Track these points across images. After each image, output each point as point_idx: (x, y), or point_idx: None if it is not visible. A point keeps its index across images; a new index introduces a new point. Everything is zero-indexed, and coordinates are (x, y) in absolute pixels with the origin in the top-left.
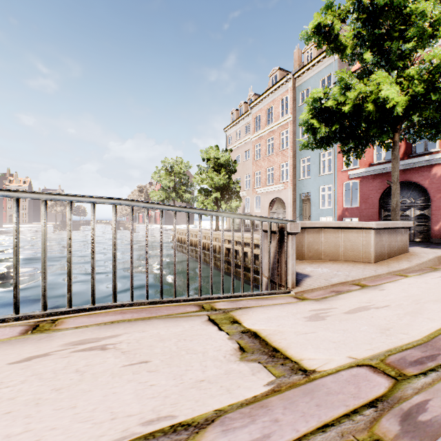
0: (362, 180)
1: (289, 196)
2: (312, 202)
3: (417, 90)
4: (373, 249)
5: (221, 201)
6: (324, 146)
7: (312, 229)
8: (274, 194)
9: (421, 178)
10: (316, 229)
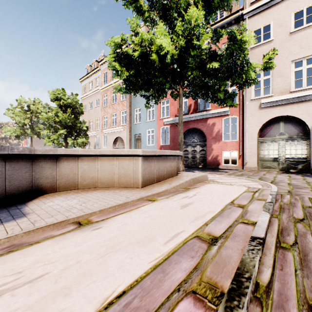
0: (171, 126)
1: (126, 135)
2: (142, 141)
3: (181, 43)
4: (141, 175)
5: (68, 137)
6: (134, 92)
7: (87, 157)
8: (117, 134)
9: (202, 126)
10: (92, 156)
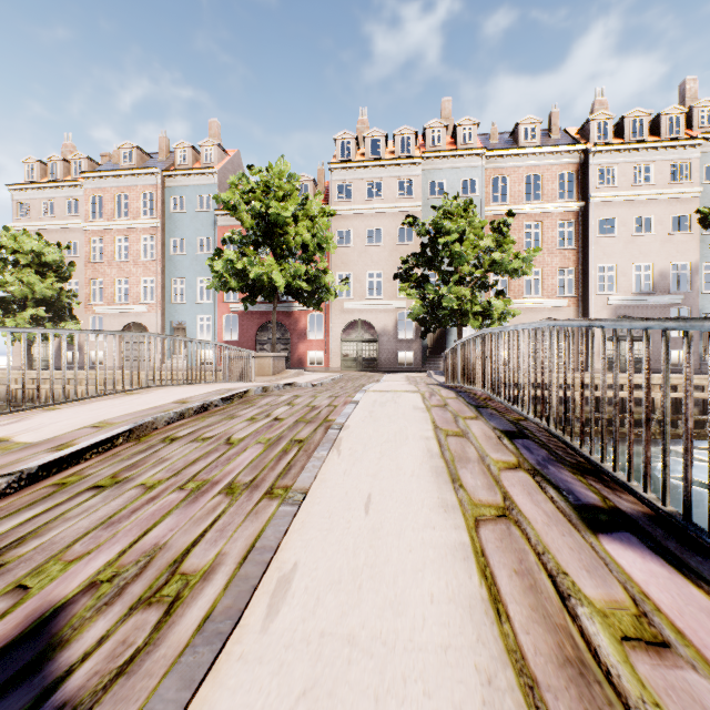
0: (242, 315)
1: (157, 322)
2: (189, 333)
3: (289, 280)
4: (273, 368)
5: (47, 322)
6: (226, 289)
7: None
8: (131, 317)
9: (285, 320)
10: None
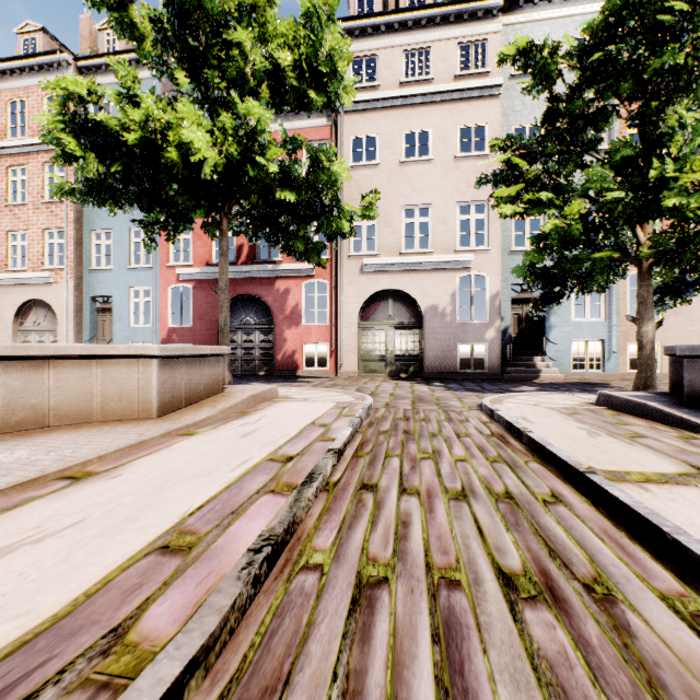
0: (197, 285)
1: (65, 298)
2: (117, 315)
3: (231, 151)
4: (157, 394)
5: None
6: (110, 205)
7: (21, 362)
8: (30, 292)
9: (265, 293)
10: (34, 360)
